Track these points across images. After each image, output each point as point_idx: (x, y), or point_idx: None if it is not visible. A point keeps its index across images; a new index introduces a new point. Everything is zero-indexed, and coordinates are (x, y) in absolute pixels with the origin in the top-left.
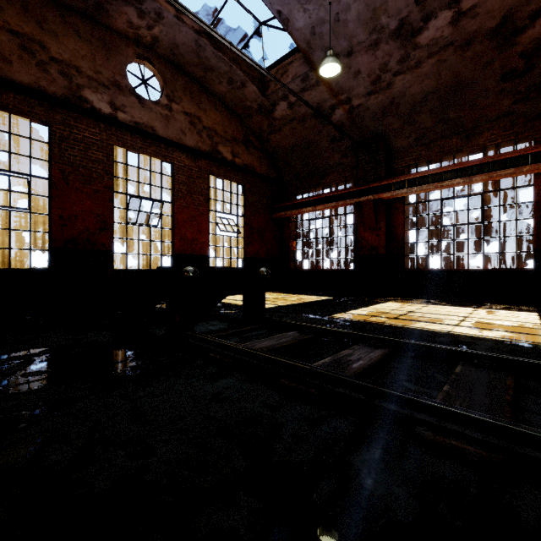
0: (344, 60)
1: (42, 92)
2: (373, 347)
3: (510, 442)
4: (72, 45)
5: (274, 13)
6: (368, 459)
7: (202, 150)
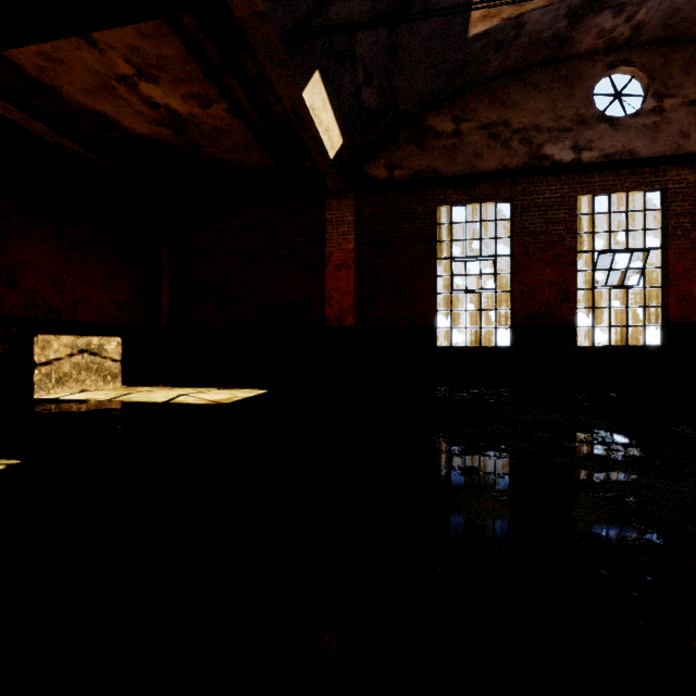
0: None
1: (506, 170)
2: None
3: None
4: (531, 105)
5: None
6: None
7: None
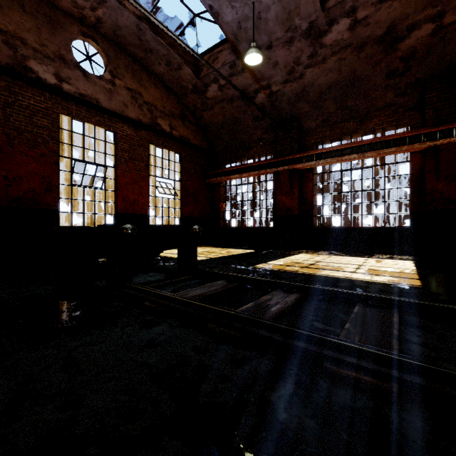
0: (265, 52)
1: None
2: (288, 292)
3: (399, 371)
4: (17, 17)
5: (206, 6)
6: (284, 394)
7: (143, 121)
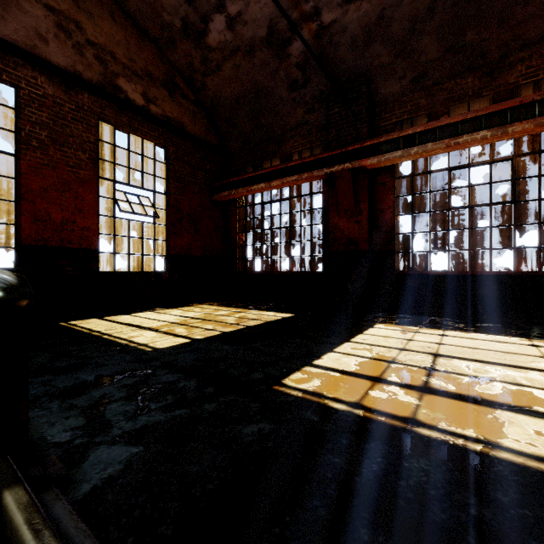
0: None
1: None
2: None
3: None
4: None
5: None
6: None
7: (84, 77)
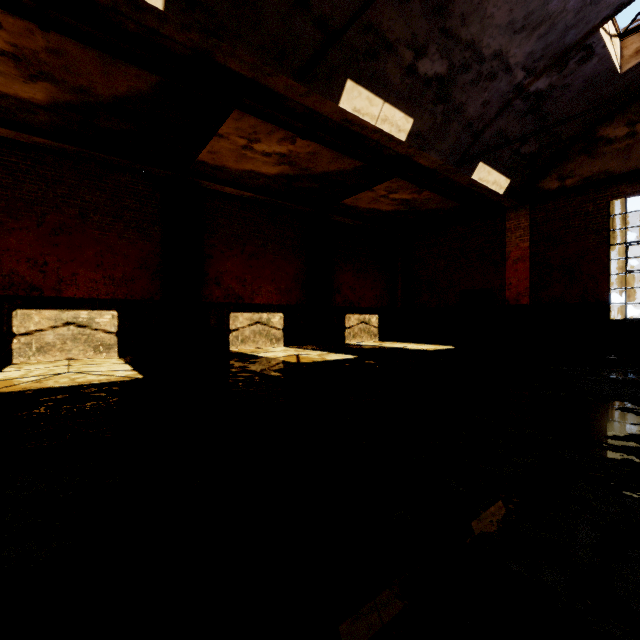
0: None
1: None
2: None
3: None
4: None
5: None
6: None
7: None
